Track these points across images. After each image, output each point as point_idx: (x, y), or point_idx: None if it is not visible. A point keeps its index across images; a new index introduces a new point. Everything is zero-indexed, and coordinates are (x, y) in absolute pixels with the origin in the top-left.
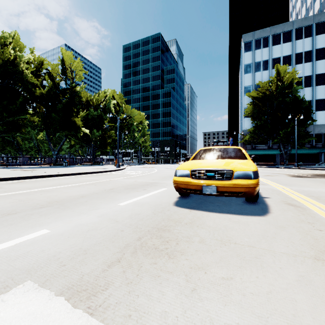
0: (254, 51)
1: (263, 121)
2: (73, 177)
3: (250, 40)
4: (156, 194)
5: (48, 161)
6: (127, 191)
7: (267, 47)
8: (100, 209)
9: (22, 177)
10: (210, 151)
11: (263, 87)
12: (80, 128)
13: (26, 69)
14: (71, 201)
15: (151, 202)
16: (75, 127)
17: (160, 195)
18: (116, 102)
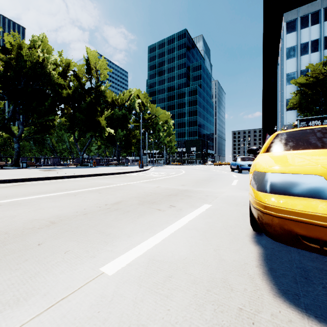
0: (299, 30)
1: (315, 112)
2: (84, 180)
3: (293, 19)
4: (197, 223)
5: (76, 161)
6: (140, 210)
7: (317, 24)
8: (27, 304)
9: (25, 179)
10: (306, 134)
11: (315, 70)
12: (105, 127)
13: (53, 70)
14: (9, 242)
15: (193, 261)
16: (100, 127)
17: (207, 228)
18: (141, 102)
